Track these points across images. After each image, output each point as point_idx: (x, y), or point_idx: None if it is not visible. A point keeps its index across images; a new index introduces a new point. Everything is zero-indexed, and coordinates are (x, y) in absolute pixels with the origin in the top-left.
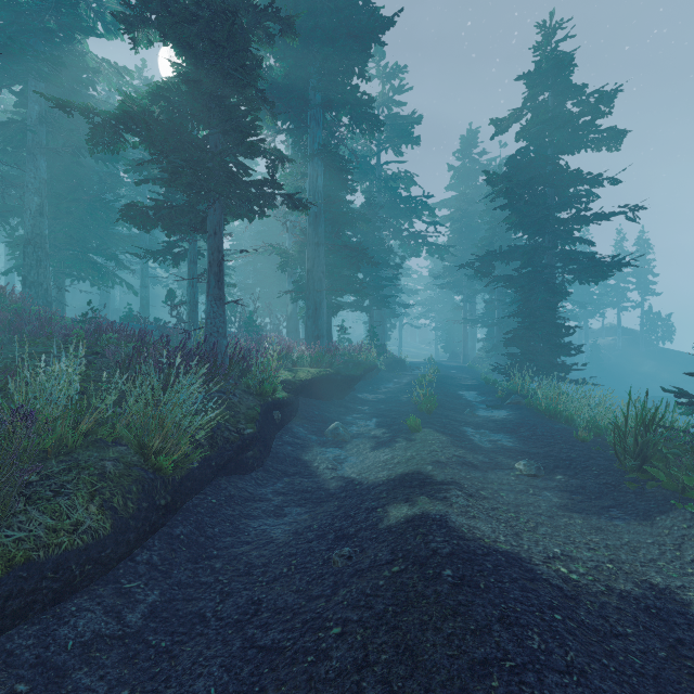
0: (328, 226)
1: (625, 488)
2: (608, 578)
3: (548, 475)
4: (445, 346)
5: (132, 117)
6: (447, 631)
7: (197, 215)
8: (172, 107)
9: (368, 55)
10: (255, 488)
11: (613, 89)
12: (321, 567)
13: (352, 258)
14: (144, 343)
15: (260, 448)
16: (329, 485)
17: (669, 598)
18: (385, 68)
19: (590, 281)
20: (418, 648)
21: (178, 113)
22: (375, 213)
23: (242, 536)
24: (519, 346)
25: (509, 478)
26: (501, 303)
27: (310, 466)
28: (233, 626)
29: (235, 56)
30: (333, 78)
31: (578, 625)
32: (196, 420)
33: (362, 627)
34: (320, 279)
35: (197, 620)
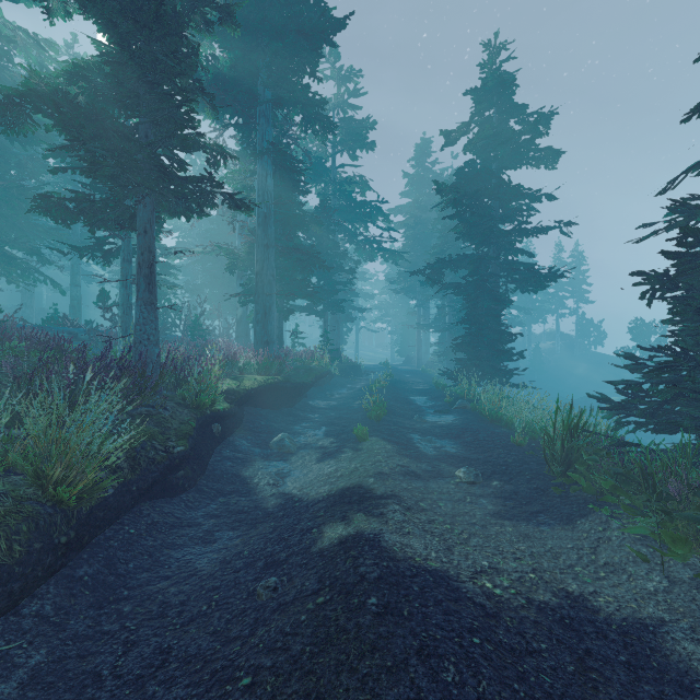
0: (278, 227)
1: (552, 492)
2: (530, 589)
3: (485, 481)
4: (400, 350)
5: (41, 96)
6: (362, 671)
7: (126, 210)
8: (94, 90)
9: (319, 55)
10: (184, 512)
11: (550, 111)
12: (244, 601)
13: (305, 262)
14: (61, 351)
15: (194, 466)
16: (267, 503)
17: (582, 605)
18: (340, 70)
19: (530, 290)
20: (329, 696)
21: (101, 96)
22: (329, 216)
23: (161, 570)
24: (467, 352)
25: (449, 487)
26: (452, 309)
27: (250, 483)
28: (133, 684)
29: (167, 41)
30: (283, 75)
31: (495, 646)
32: (107, 443)
33: (274, 674)
34: (270, 282)
35: (90, 681)
